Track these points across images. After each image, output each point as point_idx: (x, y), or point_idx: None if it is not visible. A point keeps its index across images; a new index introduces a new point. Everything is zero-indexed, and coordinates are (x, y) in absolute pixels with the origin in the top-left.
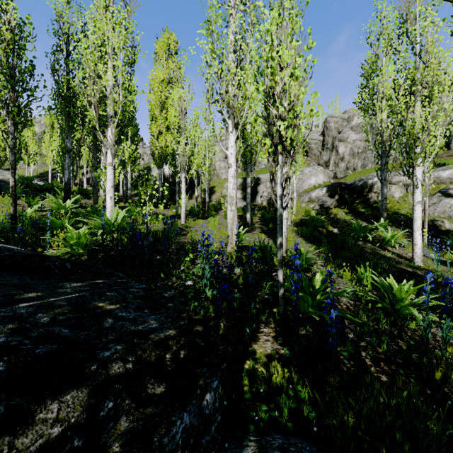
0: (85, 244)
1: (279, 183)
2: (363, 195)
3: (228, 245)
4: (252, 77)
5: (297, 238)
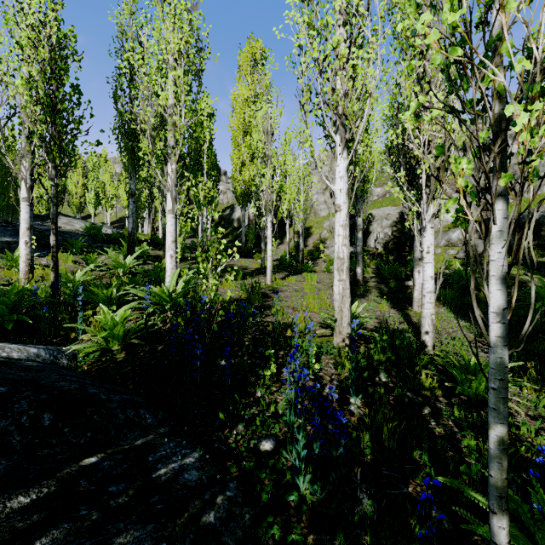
0: (122, 335)
1: (498, 278)
2: (540, 235)
3: (334, 334)
4: (409, 12)
5: (439, 309)
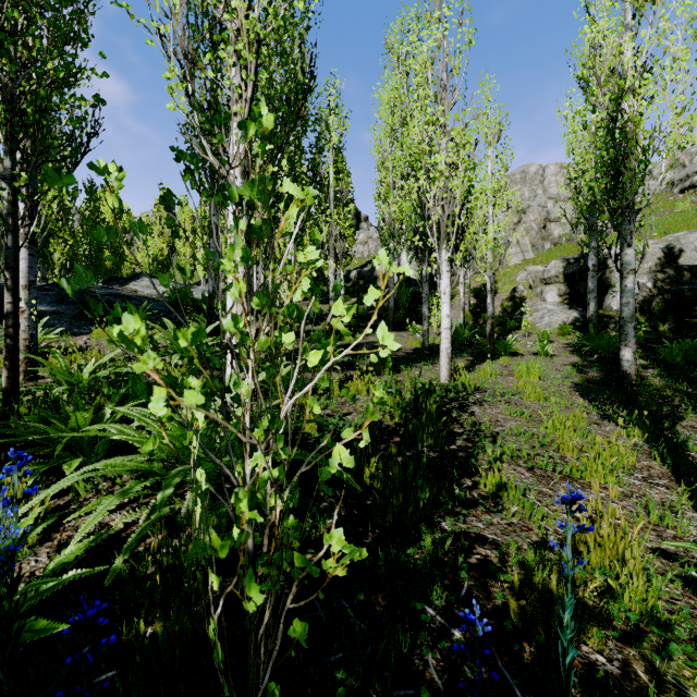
0: None
1: None
2: None
3: None
4: None
5: None
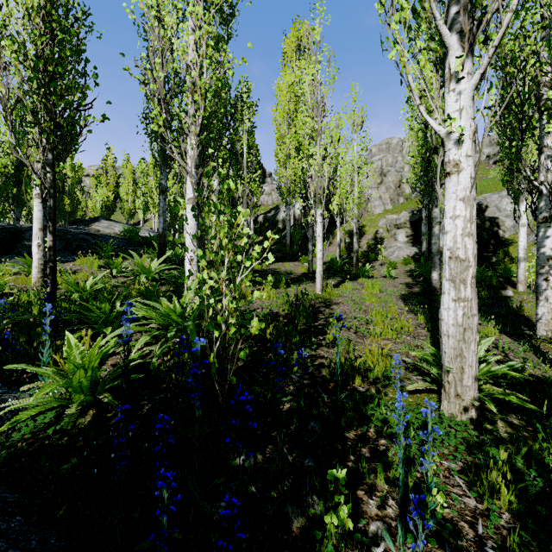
0: (89, 385)
1: None
2: None
3: (444, 396)
4: None
5: None
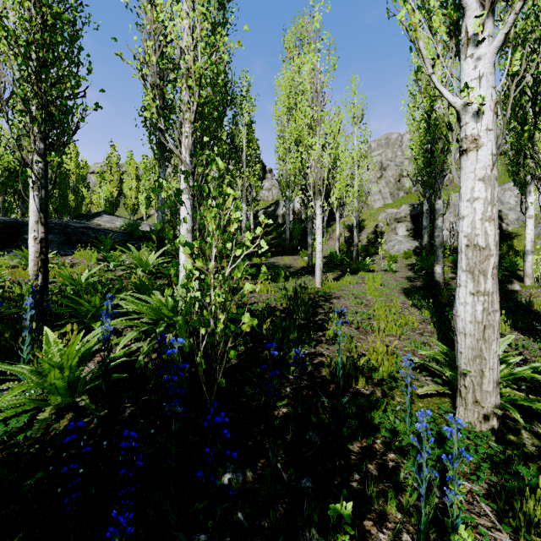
0: (66, 386)
1: None
2: None
3: (460, 402)
4: None
5: None
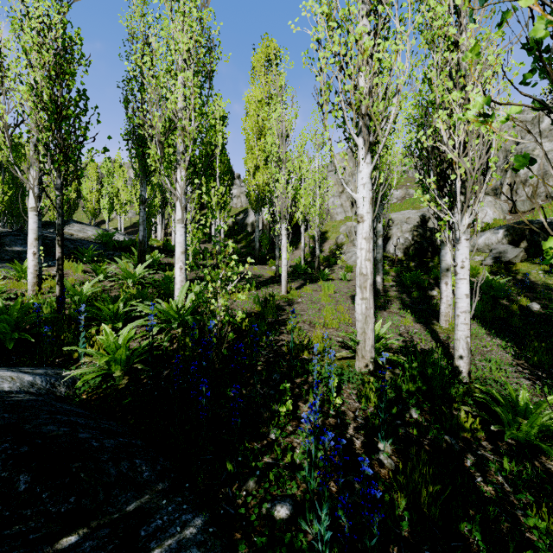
0: (125, 359)
1: None
2: None
3: (356, 358)
4: None
5: None
